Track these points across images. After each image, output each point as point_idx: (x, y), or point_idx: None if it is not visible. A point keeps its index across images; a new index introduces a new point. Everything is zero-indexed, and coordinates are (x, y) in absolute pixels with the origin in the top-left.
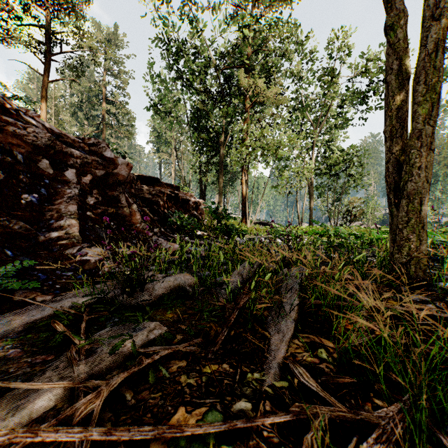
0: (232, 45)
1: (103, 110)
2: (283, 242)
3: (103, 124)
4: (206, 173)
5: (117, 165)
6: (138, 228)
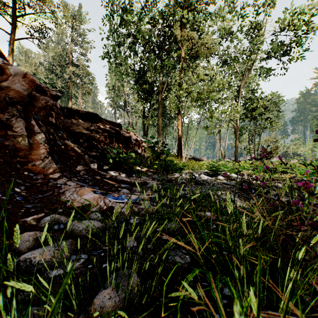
0: (169, 5)
1: (70, 72)
2: (225, 179)
3: (69, 83)
4: (148, 116)
5: (9, 76)
6: (36, 167)
